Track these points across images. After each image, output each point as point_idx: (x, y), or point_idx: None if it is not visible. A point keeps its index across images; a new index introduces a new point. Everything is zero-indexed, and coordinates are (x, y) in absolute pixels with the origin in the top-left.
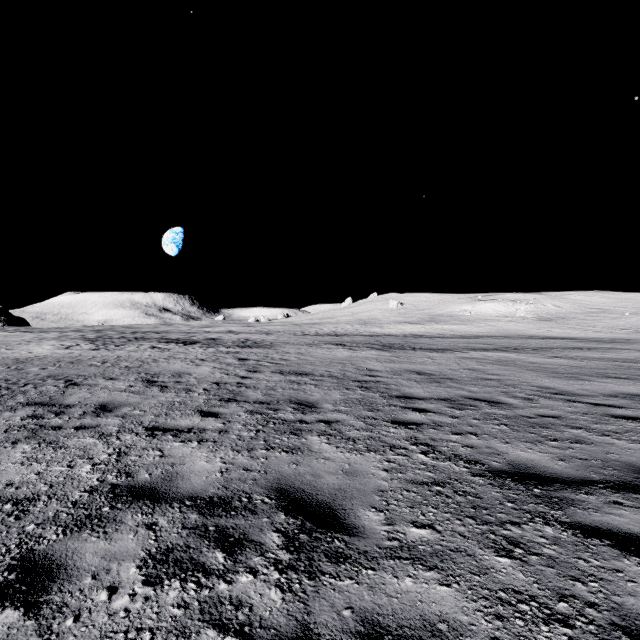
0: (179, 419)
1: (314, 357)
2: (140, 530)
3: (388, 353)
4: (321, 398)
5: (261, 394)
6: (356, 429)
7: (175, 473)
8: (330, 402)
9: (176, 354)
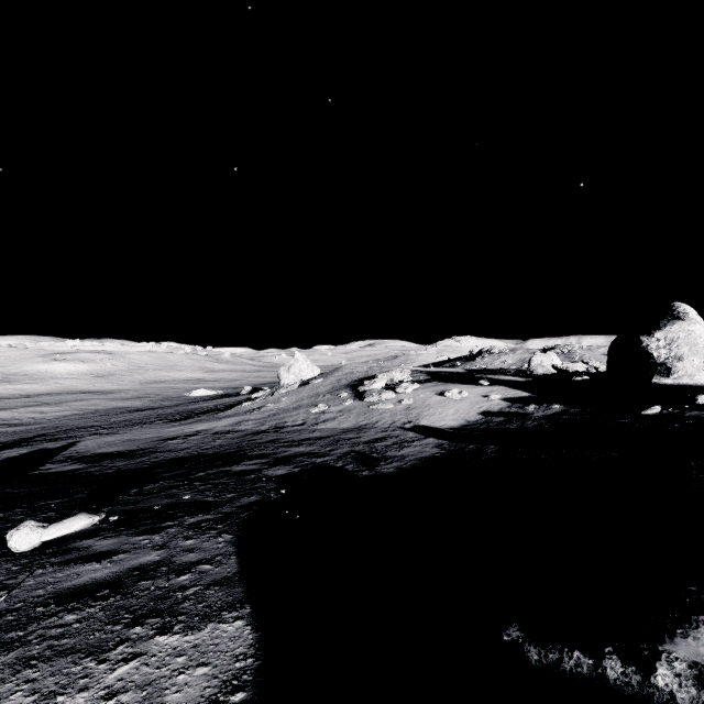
0: None
1: None
2: None
3: None
4: None
5: None
6: None
7: None
8: None
9: None
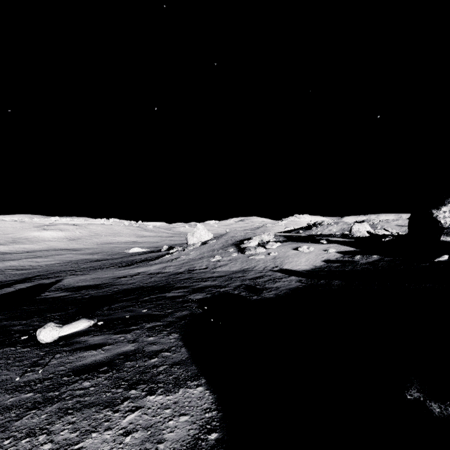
0: None
1: None
2: None
3: None
4: None
5: None
6: None
7: None
8: None
9: None
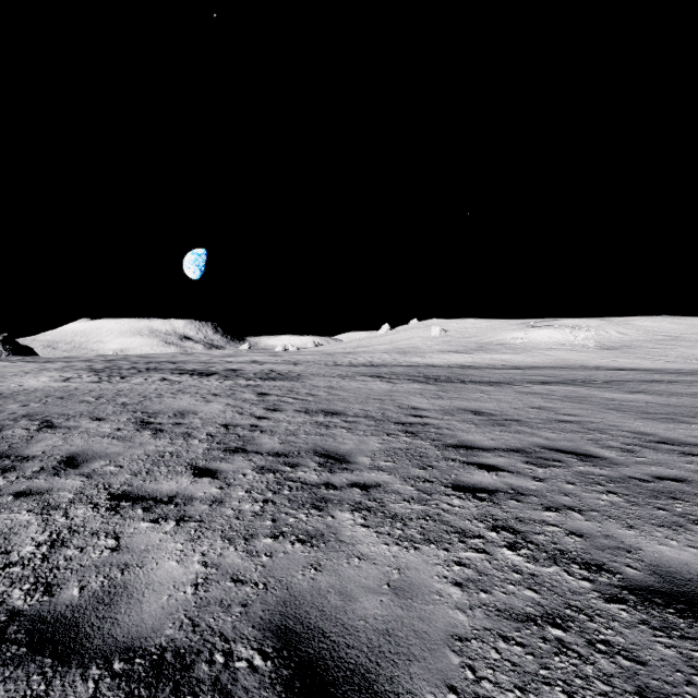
0: (162, 480)
1: (347, 392)
2: None
3: (434, 387)
4: (355, 448)
5: (278, 441)
6: (404, 499)
7: (122, 586)
8: (367, 454)
9: (187, 388)
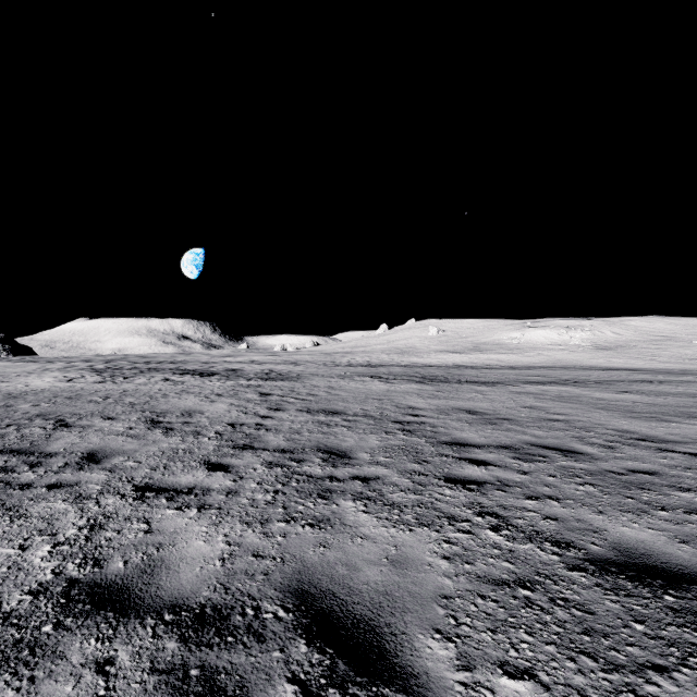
0: (180, 474)
1: (346, 392)
2: (85, 675)
3: (431, 387)
4: (355, 445)
5: (283, 439)
6: (401, 490)
7: (160, 561)
8: (367, 450)
9: (190, 388)
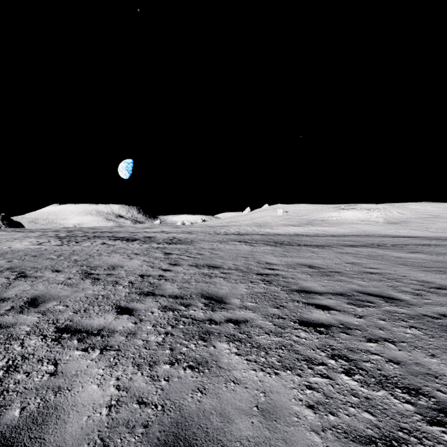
0: (94, 317)
1: (223, 252)
2: None
3: (280, 249)
4: (229, 292)
5: (177, 287)
6: (265, 332)
7: (53, 408)
8: (237, 297)
9: (118, 249)
